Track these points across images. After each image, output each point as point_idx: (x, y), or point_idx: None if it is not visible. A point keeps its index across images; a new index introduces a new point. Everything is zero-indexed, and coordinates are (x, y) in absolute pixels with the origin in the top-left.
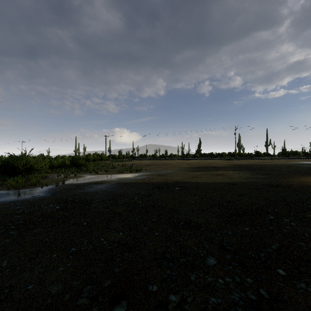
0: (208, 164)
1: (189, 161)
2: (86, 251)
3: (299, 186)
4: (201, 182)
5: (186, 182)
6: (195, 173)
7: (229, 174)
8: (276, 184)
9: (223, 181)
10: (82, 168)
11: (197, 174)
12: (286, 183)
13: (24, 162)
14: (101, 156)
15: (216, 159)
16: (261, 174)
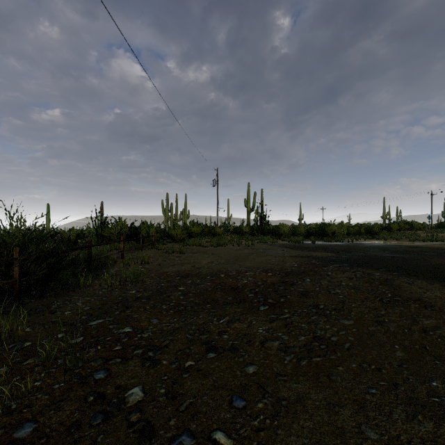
0: None
1: None
2: (349, 248)
3: None
4: None
5: None
6: None
7: None
8: None
9: None
10: (375, 236)
11: None
12: None
13: (330, 228)
14: (411, 224)
15: None
16: None
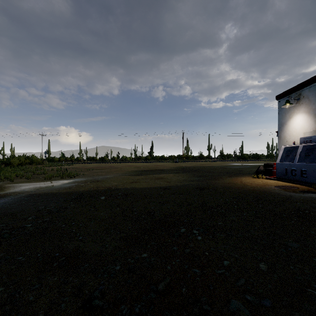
0: (155, 167)
1: (139, 164)
2: None
3: (222, 187)
4: (136, 188)
5: (119, 189)
6: (135, 177)
7: (169, 177)
8: (204, 186)
9: (159, 186)
10: None
11: (137, 178)
12: (214, 185)
13: None
14: (31, 159)
15: (165, 162)
16: (197, 176)
